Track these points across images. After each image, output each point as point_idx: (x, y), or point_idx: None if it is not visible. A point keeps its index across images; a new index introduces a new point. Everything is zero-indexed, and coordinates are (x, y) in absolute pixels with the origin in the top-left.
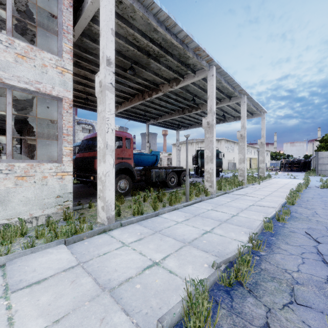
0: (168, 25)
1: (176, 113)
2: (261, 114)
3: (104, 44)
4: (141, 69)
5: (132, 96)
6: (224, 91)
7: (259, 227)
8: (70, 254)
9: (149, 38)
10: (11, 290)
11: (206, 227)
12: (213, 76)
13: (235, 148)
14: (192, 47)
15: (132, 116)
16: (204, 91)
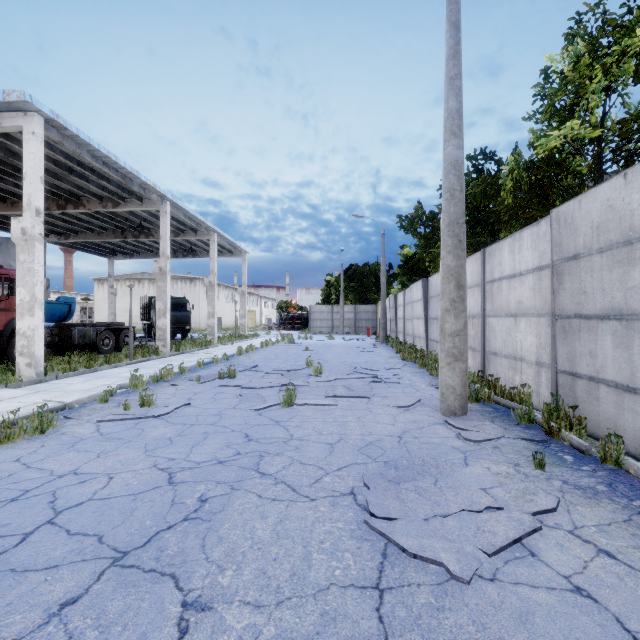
0: (107, 160)
1: (110, 234)
2: (242, 254)
3: (31, 193)
4: (53, 179)
5: (18, 198)
6: (187, 223)
7: (193, 365)
8: (24, 390)
9: (77, 161)
10: None
11: (150, 371)
12: (168, 214)
13: (221, 295)
14: (138, 181)
15: (5, 224)
16: (158, 219)
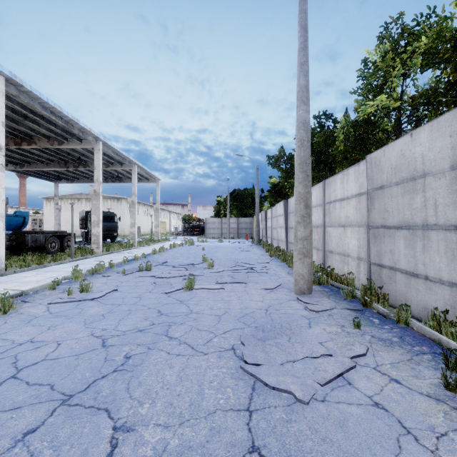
0: (54, 110)
1: (56, 165)
2: (156, 181)
3: None
4: (11, 123)
5: None
6: (115, 158)
7: (119, 262)
8: None
9: (31, 110)
10: None
11: (87, 266)
12: (100, 151)
13: (140, 210)
14: (78, 126)
15: None
16: (93, 154)
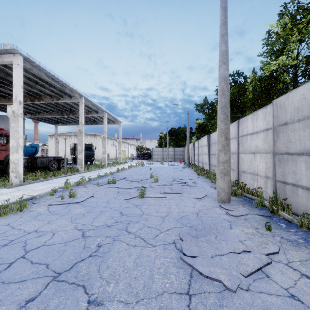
0: (54, 77)
1: (55, 113)
2: (119, 123)
3: (17, 93)
4: (27, 87)
5: (11, 96)
6: (92, 108)
7: (95, 177)
8: (13, 189)
9: (39, 78)
10: (1, 194)
11: (74, 180)
12: (83, 103)
13: (109, 142)
14: (69, 88)
15: (5, 109)
16: (79, 106)
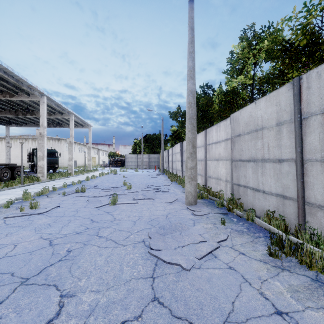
0: (6, 71)
1: (7, 112)
2: (89, 127)
3: None
4: None
5: None
6: (56, 109)
7: (60, 186)
8: None
9: None
10: None
11: (34, 190)
12: (45, 103)
13: (76, 148)
14: (26, 84)
15: None
16: (39, 105)
